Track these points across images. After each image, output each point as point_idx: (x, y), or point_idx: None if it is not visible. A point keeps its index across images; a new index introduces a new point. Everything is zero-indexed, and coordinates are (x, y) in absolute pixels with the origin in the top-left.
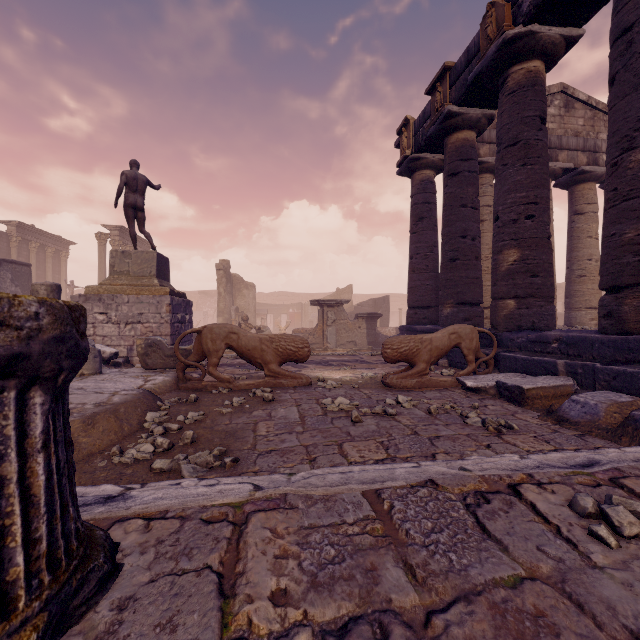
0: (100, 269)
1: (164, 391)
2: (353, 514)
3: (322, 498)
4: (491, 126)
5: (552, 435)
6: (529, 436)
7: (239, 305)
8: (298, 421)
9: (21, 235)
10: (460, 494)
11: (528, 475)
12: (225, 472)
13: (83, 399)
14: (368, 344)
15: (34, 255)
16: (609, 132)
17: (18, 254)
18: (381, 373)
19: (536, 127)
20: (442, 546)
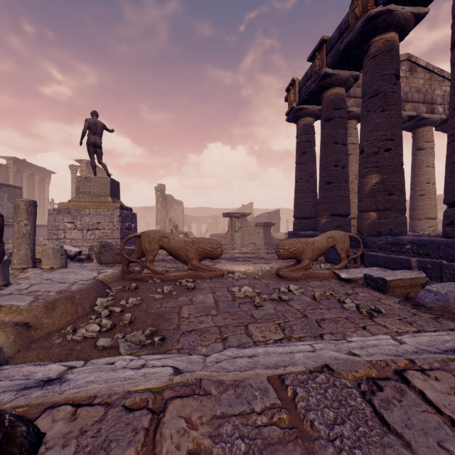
0: (72, 191)
1: (112, 281)
2: (261, 402)
3: (232, 384)
4: (355, 85)
5: (413, 318)
6: (395, 319)
7: (171, 217)
8: (213, 305)
9: (16, 167)
10: (354, 380)
11: (410, 361)
12: (154, 349)
13: (49, 288)
14: (264, 245)
15: (26, 181)
16: (452, 83)
17: (14, 180)
18: (275, 267)
19: (392, 82)
20: (347, 441)
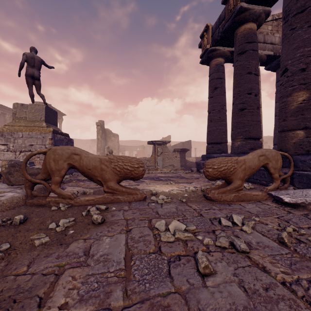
0: None
1: (5, 208)
2: None
3: None
4: (257, 33)
5: None
6: None
7: (109, 145)
8: (121, 269)
9: None
10: None
11: None
12: None
13: None
14: (181, 166)
15: None
16: None
17: None
18: (199, 187)
19: None
20: None
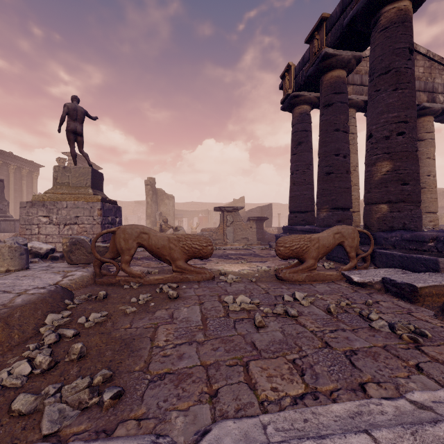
0: None
1: (80, 286)
2: None
3: None
4: (353, 72)
5: None
6: None
7: (162, 211)
8: (200, 325)
9: (2, 159)
10: None
11: None
12: (100, 418)
13: None
14: (257, 240)
15: (12, 174)
16: None
17: (0, 173)
18: (273, 266)
19: (406, 57)
20: None
